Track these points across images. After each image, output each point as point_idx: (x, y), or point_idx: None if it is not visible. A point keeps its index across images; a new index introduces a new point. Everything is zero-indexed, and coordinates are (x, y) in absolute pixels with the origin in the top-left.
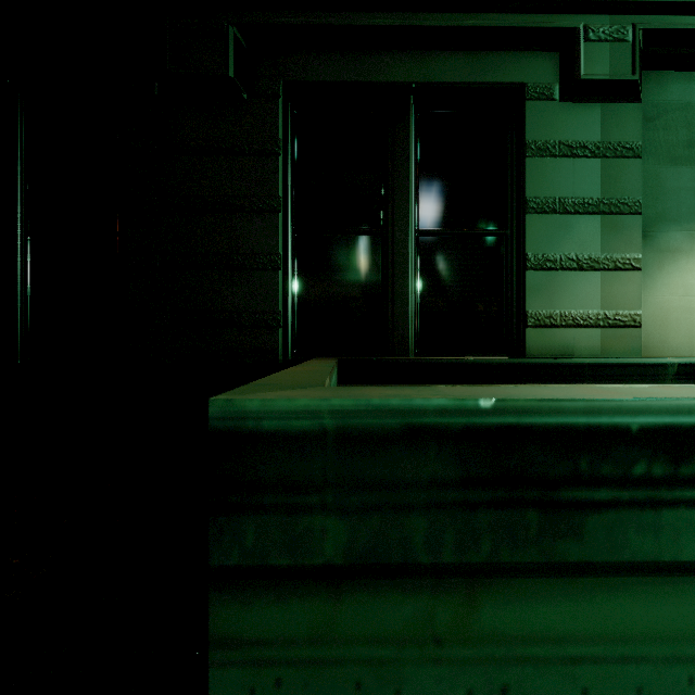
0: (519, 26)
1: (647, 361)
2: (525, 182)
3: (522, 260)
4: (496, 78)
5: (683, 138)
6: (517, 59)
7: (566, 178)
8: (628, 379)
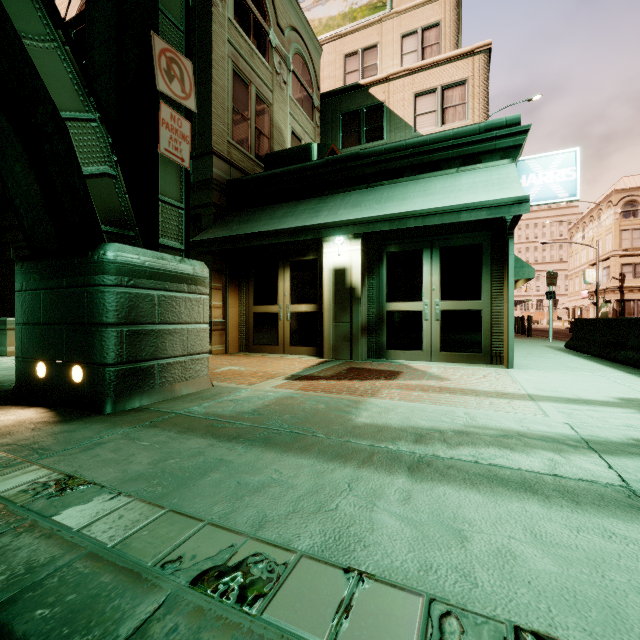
0: None
1: None
2: None
3: None
4: None
5: None
6: None
7: None
8: None
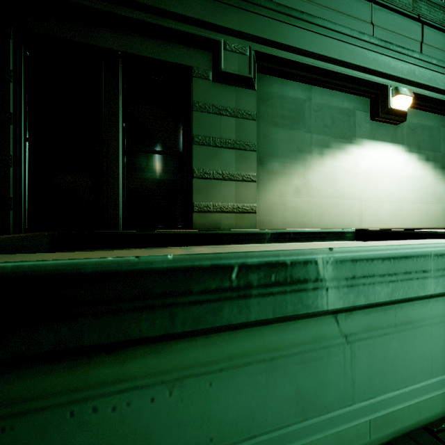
0: (187, 31)
1: (256, 231)
2: (192, 126)
3: (191, 172)
4: (175, 60)
5: (280, 113)
6: (188, 51)
7: (216, 126)
8: (246, 242)
